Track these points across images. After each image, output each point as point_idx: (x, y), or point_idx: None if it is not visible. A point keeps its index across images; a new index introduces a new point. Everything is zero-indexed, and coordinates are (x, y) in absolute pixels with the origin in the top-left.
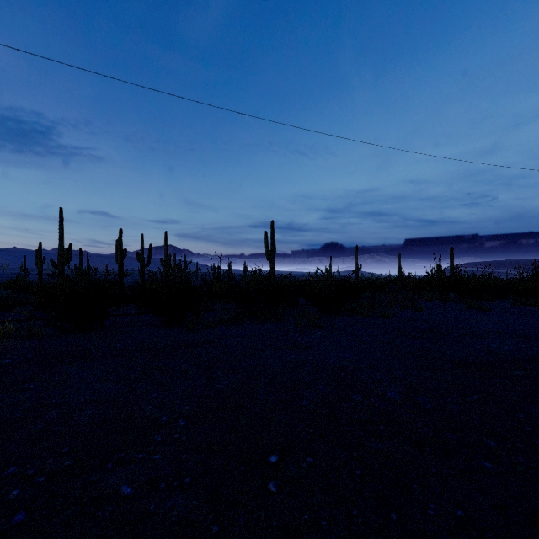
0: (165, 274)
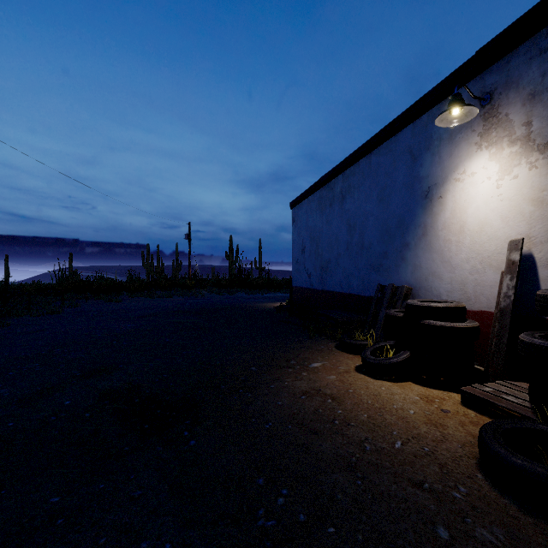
0: None
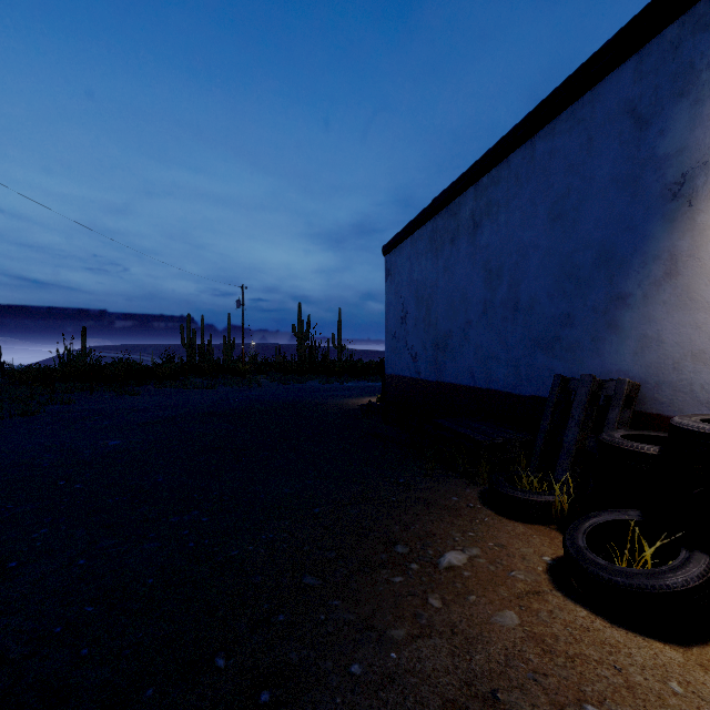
0: None
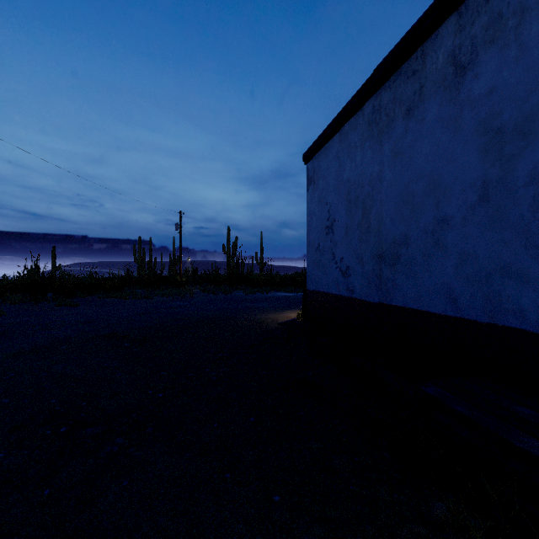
0: None
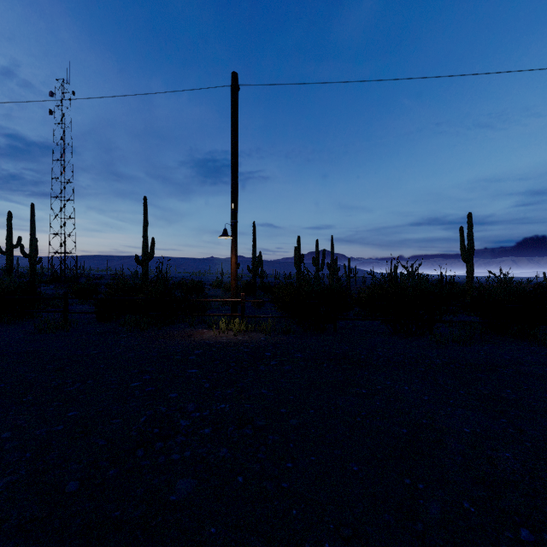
0: (331, 278)
